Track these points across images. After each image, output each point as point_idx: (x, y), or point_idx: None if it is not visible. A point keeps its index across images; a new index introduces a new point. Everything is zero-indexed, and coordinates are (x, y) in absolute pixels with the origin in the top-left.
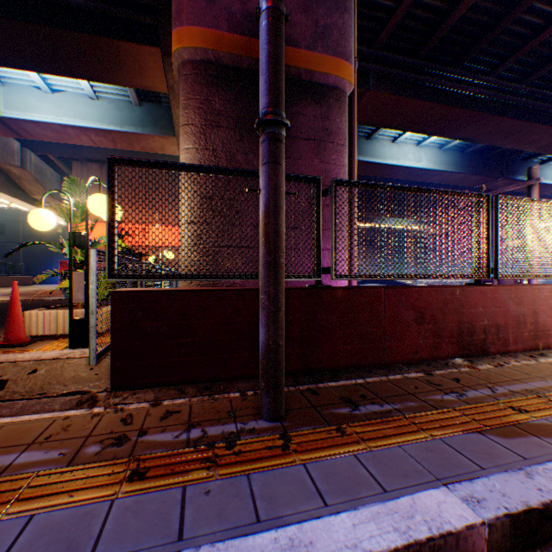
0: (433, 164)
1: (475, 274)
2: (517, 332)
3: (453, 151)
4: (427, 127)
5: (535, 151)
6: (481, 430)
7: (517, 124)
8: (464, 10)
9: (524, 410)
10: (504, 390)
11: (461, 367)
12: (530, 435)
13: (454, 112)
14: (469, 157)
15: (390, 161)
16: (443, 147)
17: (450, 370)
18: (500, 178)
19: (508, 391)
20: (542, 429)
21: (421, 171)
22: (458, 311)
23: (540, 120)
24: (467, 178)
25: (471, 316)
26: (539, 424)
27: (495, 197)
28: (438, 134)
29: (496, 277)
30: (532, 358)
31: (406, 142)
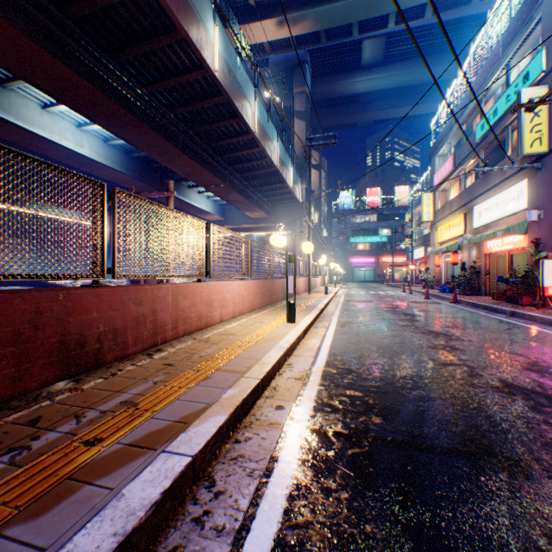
0: (99, 155)
1: (89, 274)
2: (139, 333)
3: (120, 150)
4: (85, 108)
5: (184, 175)
6: (5, 524)
7: (169, 146)
8: (117, 0)
9: (101, 440)
10: (97, 413)
11: (60, 395)
12: (85, 486)
13: (114, 106)
14: (136, 162)
15: (41, 131)
16: (110, 142)
17: (40, 405)
18: (162, 190)
19: (101, 412)
20: (106, 464)
21: (85, 158)
22: (64, 321)
23: (185, 150)
24: (135, 182)
25: (84, 325)
26: (108, 456)
27: (114, 190)
28: (100, 123)
29: (115, 277)
30: (150, 356)
31: (65, 118)
